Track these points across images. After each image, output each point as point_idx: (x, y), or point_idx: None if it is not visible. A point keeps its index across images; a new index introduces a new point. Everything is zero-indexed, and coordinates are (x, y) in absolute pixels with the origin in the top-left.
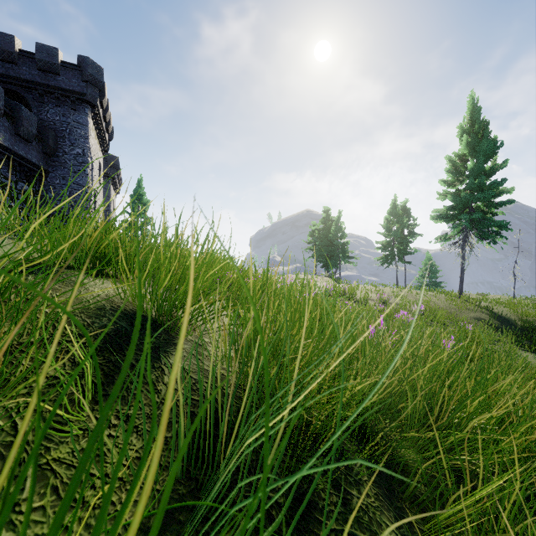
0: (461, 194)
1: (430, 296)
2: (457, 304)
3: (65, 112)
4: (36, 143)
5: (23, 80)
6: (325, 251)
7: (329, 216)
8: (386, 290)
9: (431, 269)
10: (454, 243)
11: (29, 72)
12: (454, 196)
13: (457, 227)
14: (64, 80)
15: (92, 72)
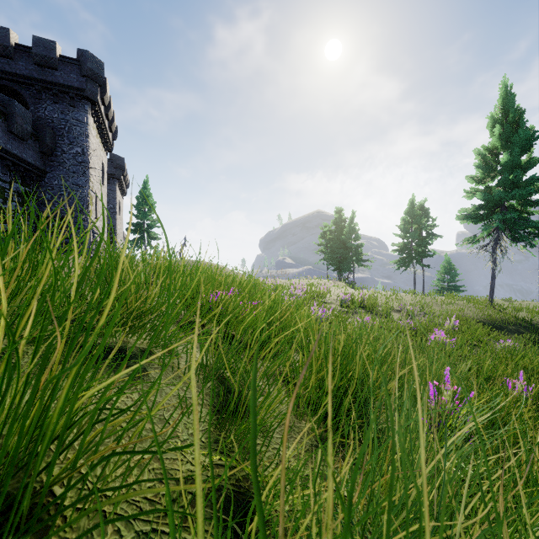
0: (494, 191)
1: (458, 305)
2: (489, 314)
3: (64, 109)
4: (32, 142)
5: (19, 76)
6: (337, 254)
7: (342, 217)
8: (407, 297)
9: (450, 272)
10: (483, 246)
11: (26, 67)
12: (484, 194)
13: (489, 228)
14: (62, 75)
15: (92, 66)
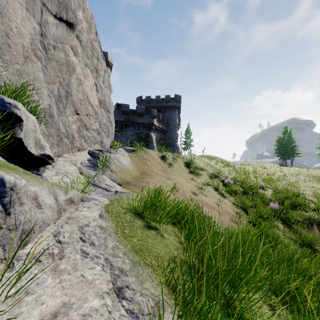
0: None
1: (319, 172)
2: None
3: (171, 112)
4: (165, 124)
5: (161, 107)
6: (281, 150)
7: (287, 130)
8: (296, 169)
9: None
10: None
11: (163, 104)
12: None
13: None
14: (171, 103)
15: (178, 98)
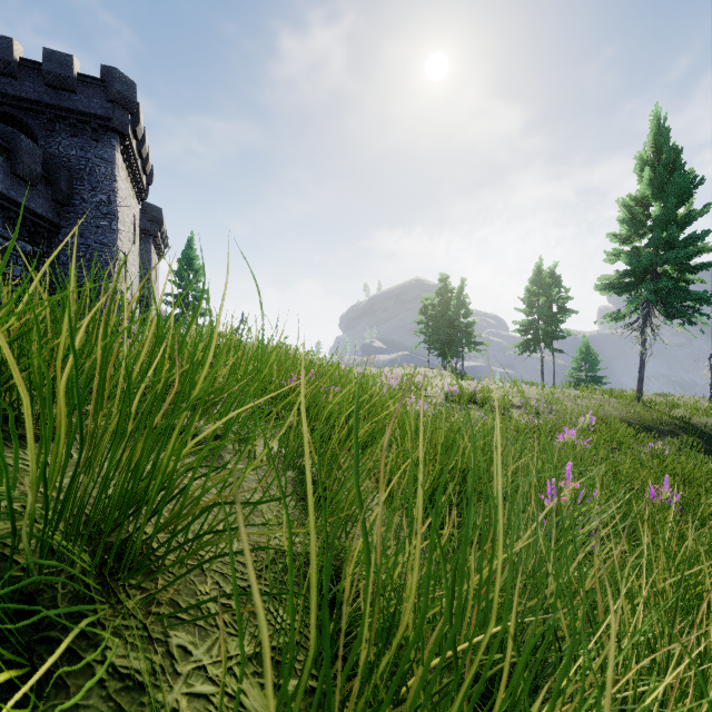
0: (643, 254)
1: (596, 400)
2: (637, 412)
3: (84, 144)
4: (43, 187)
5: (25, 101)
6: (442, 335)
7: (448, 286)
8: (532, 390)
9: (589, 359)
10: (630, 324)
11: (34, 89)
12: (631, 256)
13: (636, 301)
14: (81, 100)
15: (120, 88)
